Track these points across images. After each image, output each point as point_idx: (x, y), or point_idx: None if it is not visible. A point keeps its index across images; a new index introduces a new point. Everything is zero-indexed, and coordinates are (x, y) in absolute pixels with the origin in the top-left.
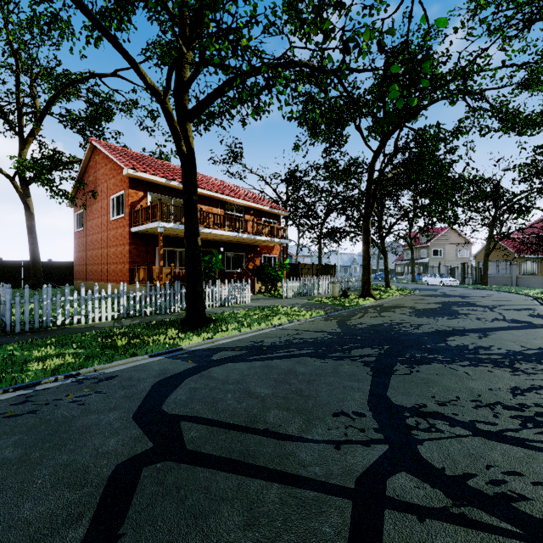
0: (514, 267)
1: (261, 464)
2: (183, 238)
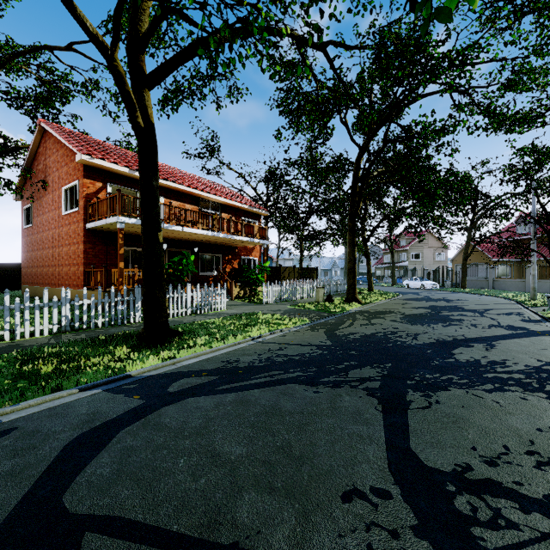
0: (491, 271)
1: None
2: None
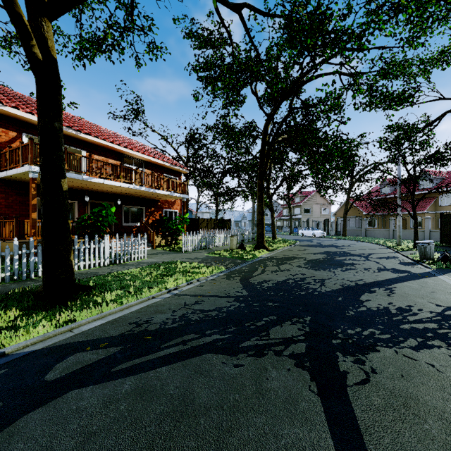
0: (364, 222)
1: None
2: (72, 189)
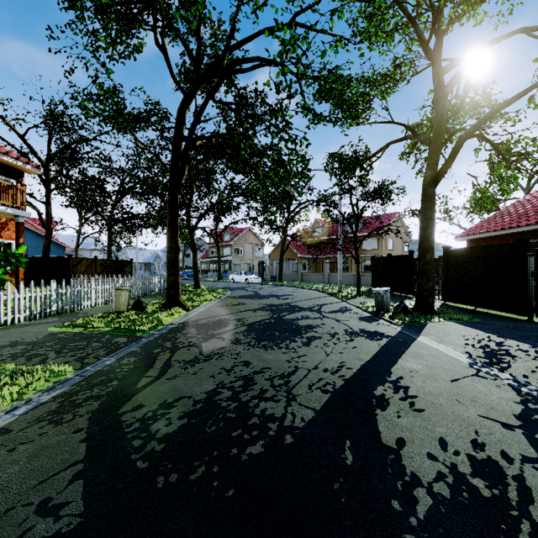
0: (300, 265)
1: None
2: None
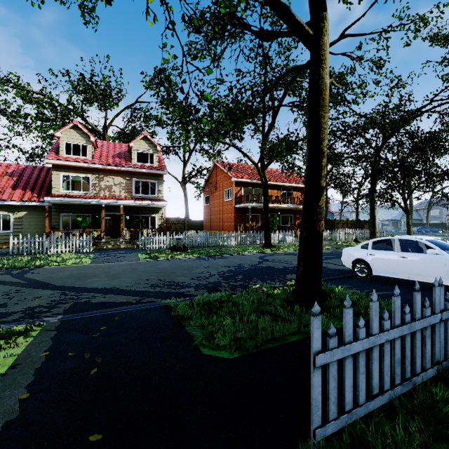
0: None
1: (284, 263)
2: (258, 208)
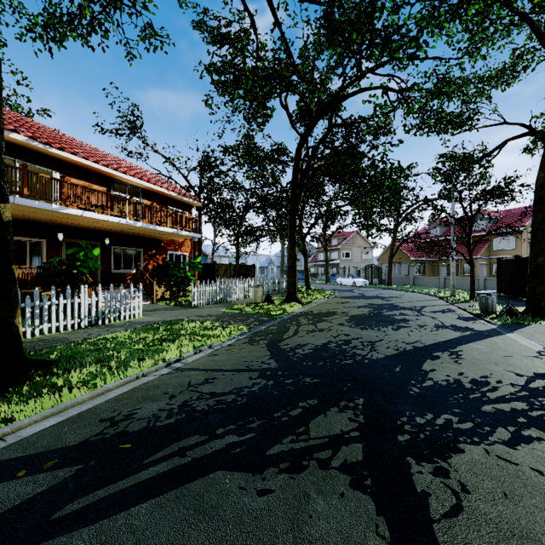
0: (412, 269)
1: None
2: (38, 223)
